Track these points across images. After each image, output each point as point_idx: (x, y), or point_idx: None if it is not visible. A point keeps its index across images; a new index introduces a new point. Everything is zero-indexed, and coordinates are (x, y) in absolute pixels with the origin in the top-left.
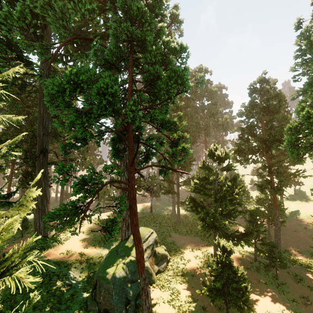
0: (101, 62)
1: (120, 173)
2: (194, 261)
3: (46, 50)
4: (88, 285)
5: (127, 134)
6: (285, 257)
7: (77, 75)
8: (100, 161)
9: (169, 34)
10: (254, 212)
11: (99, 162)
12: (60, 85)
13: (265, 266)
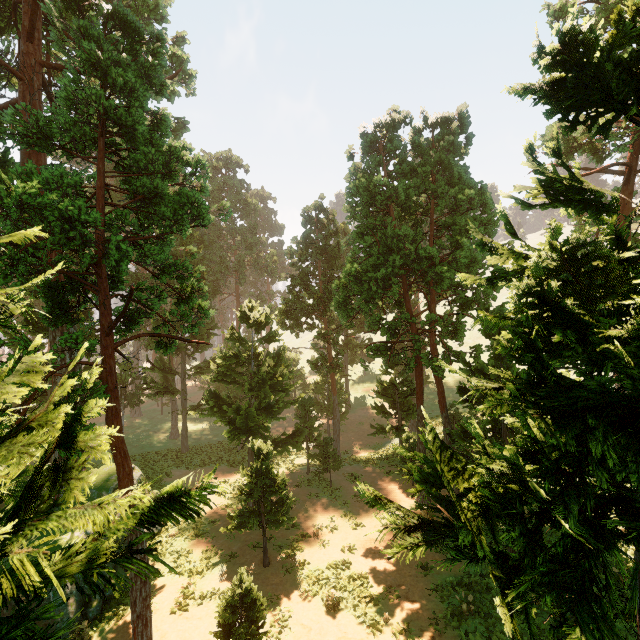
0: (35, 138)
1: (93, 348)
2: (216, 502)
3: None
4: None
5: (98, 281)
6: (345, 459)
7: (32, 193)
8: None
9: None
10: (307, 401)
11: None
12: None
13: (318, 473)
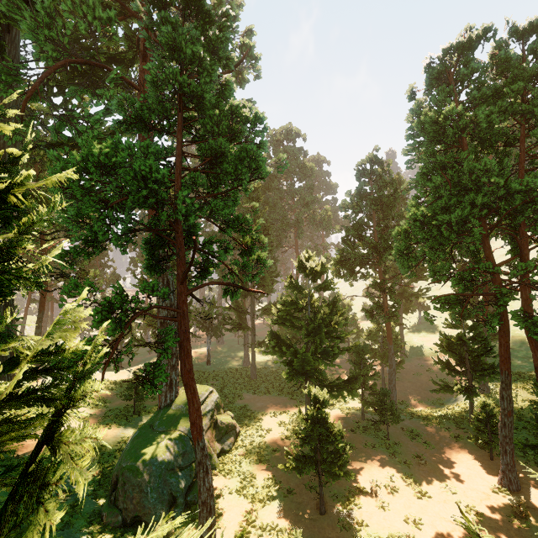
0: (132, 121)
1: (167, 295)
2: (277, 431)
3: (17, 78)
4: (101, 489)
5: (175, 236)
6: (402, 410)
7: (108, 154)
8: (114, 278)
9: (239, 74)
10: (361, 348)
11: (111, 279)
12: (77, 164)
13: (374, 423)
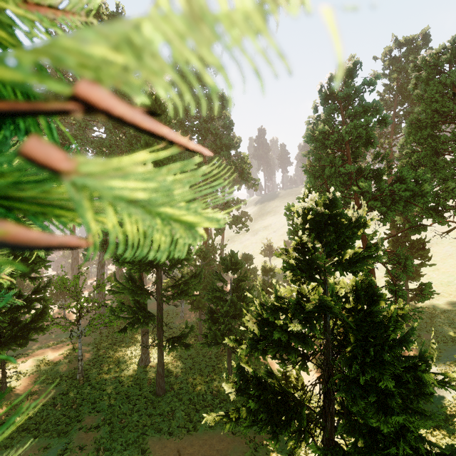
0: None
1: None
2: None
3: None
4: None
5: None
6: None
7: None
8: None
9: None
10: None
11: None
12: None
13: None
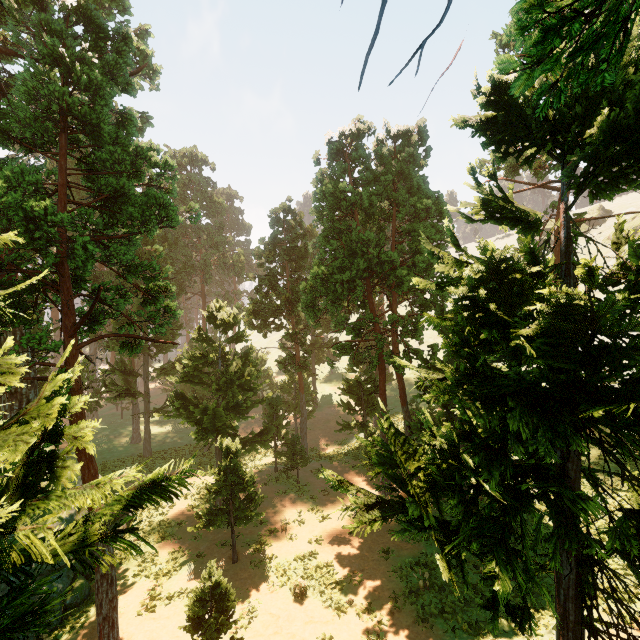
0: None
1: (57, 348)
2: (182, 504)
3: None
4: None
5: (61, 281)
6: (312, 456)
7: None
8: None
9: None
10: (274, 400)
11: None
12: None
13: (286, 470)
